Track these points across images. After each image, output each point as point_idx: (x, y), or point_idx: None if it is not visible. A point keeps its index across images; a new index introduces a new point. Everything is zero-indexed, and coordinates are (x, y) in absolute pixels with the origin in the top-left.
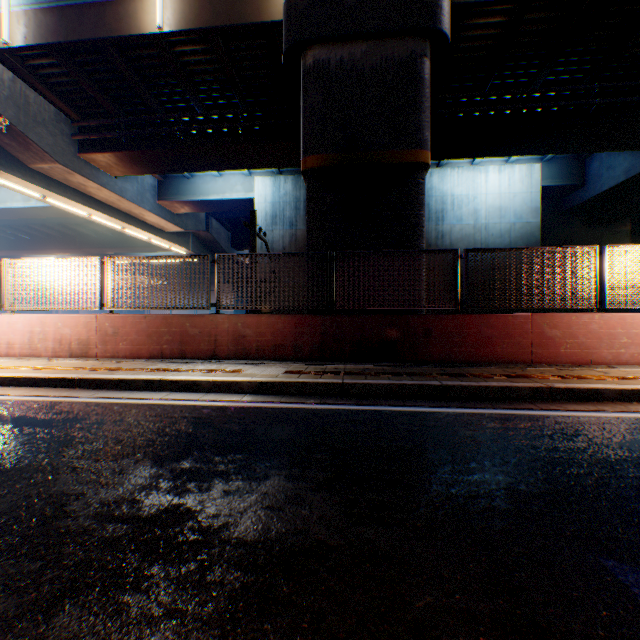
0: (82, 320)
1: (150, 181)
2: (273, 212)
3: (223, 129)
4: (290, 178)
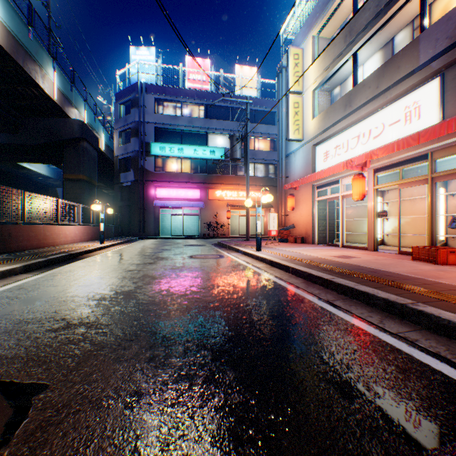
0: None
1: None
2: None
3: None
4: None
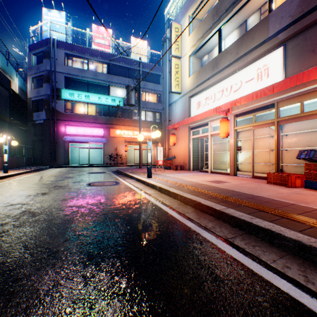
0: None
1: None
2: None
3: None
4: None
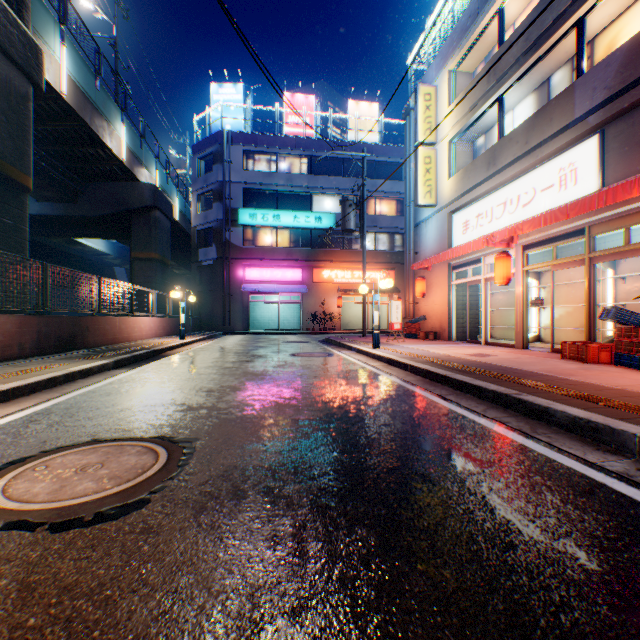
0: None
1: None
2: None
3: None
4: None
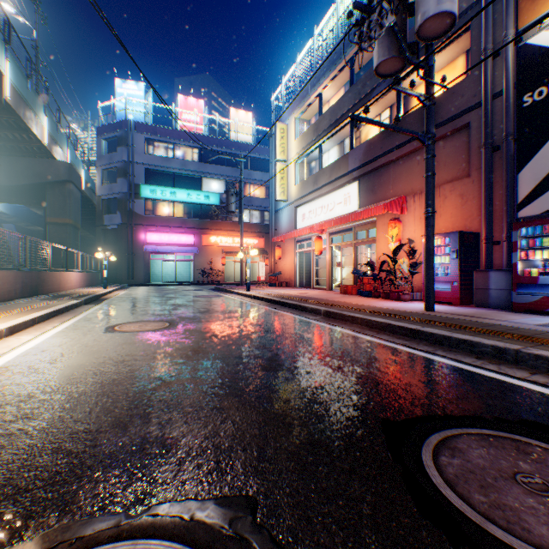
0: None
1: None
2: None
3: None
4: None
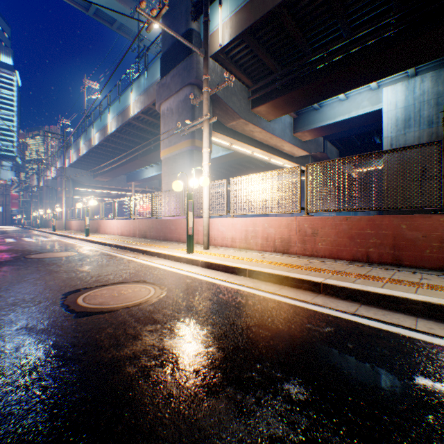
0: (282, 222)
1: (288, 120)
2: (404, 116)
3: (371, 40)
4: (427, 75)
